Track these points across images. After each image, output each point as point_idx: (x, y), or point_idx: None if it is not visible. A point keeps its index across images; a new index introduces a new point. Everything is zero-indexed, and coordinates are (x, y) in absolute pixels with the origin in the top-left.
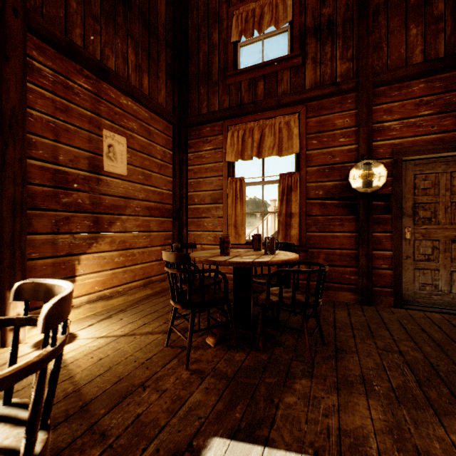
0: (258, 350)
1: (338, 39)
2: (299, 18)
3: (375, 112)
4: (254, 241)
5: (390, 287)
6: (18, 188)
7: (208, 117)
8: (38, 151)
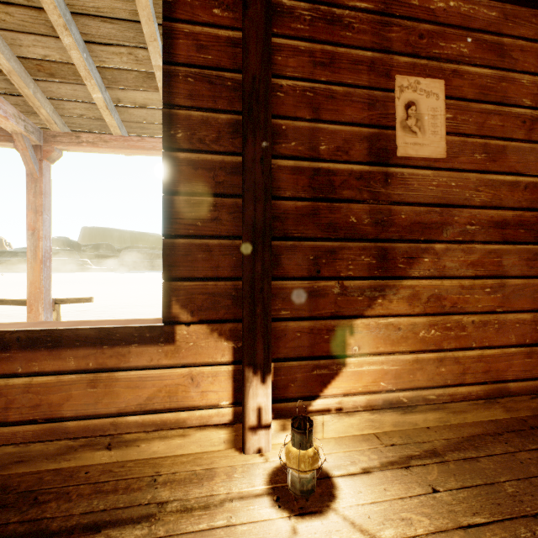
0: None
1: None
2: None
3: None
4: None
5: None
6: (259, 205)
7: None
8: (289, 144)
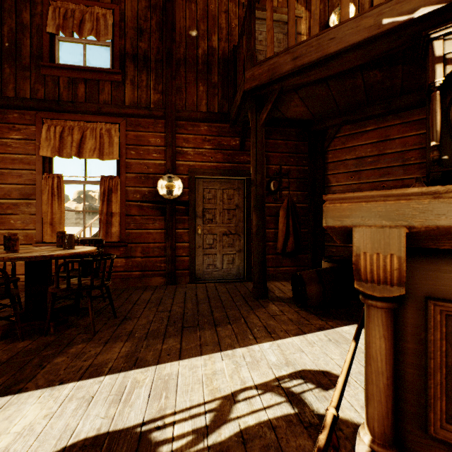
0: (49, 335)
1: (152, 73)
2: (120, 40)
3: (178, 138)
4: (58, 238)
5: (188, 269)
6: None
7: (15, 103)
8: None
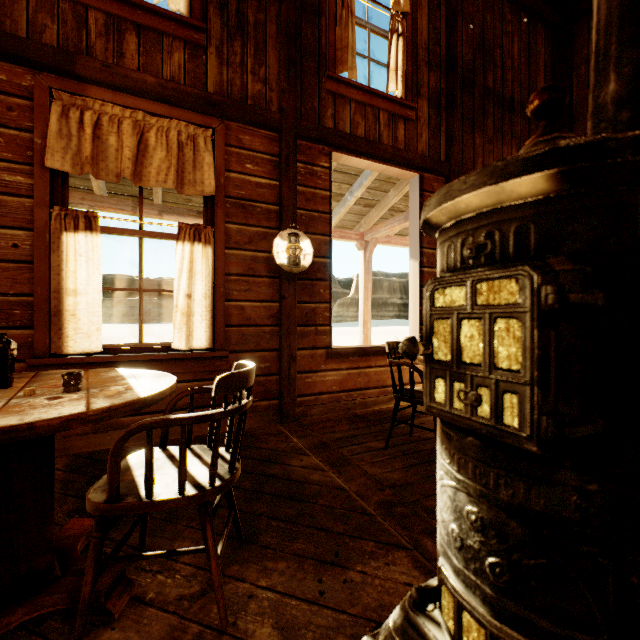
0: None
1: None
2: None
3: None
4: None
5: None
6: None
7: None
8: None
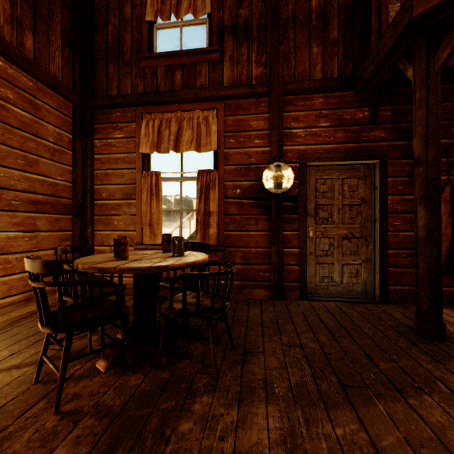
0: (161, 368)
1: (254, 43)
2: (217, 12)
3: (285, 118)
4: (163, 241)
5: (297, 281)
6: None
7: (118, 101)
8: None
